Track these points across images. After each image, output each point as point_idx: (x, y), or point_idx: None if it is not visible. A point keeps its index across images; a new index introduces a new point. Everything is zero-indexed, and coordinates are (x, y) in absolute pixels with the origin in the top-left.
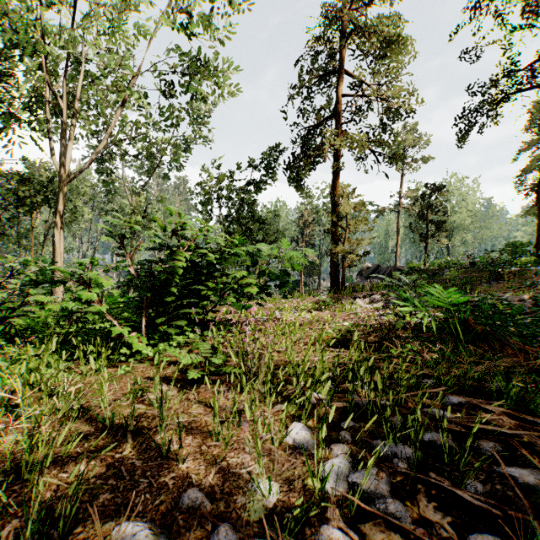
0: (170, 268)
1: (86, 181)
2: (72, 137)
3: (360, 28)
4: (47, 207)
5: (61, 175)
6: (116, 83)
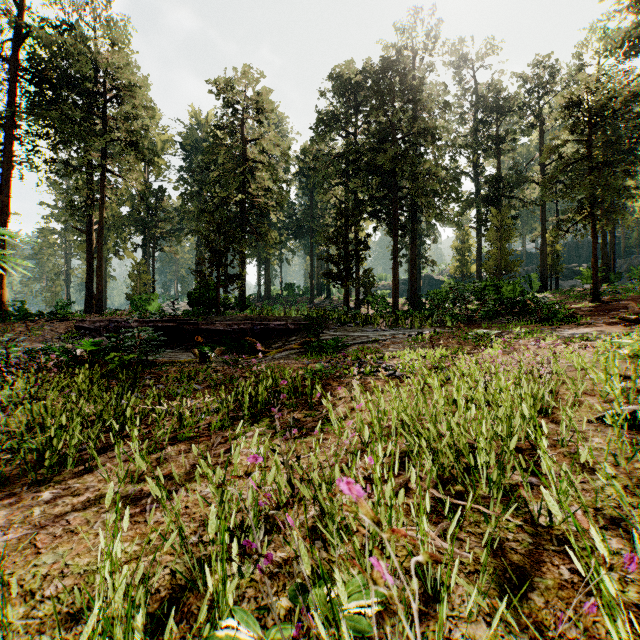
0: None
1: None
2: None
3: None
4: None
5: None
6: None
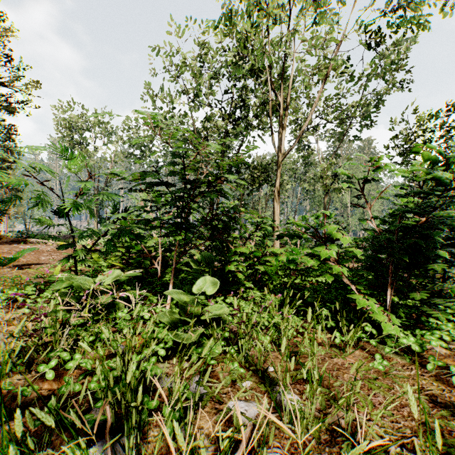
0: (444, 220)
1: (290, 160)
2: (285, 124)
3: None
4: (268, 182)
5: (278, 155)
6: (316, 64)
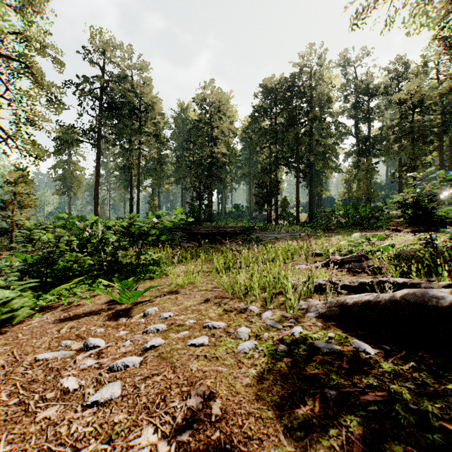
0: None
1: None
2: None
3: (35, 72)
4: None
5: None
6: None
